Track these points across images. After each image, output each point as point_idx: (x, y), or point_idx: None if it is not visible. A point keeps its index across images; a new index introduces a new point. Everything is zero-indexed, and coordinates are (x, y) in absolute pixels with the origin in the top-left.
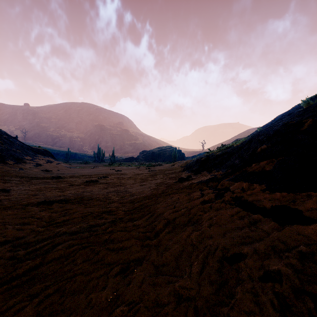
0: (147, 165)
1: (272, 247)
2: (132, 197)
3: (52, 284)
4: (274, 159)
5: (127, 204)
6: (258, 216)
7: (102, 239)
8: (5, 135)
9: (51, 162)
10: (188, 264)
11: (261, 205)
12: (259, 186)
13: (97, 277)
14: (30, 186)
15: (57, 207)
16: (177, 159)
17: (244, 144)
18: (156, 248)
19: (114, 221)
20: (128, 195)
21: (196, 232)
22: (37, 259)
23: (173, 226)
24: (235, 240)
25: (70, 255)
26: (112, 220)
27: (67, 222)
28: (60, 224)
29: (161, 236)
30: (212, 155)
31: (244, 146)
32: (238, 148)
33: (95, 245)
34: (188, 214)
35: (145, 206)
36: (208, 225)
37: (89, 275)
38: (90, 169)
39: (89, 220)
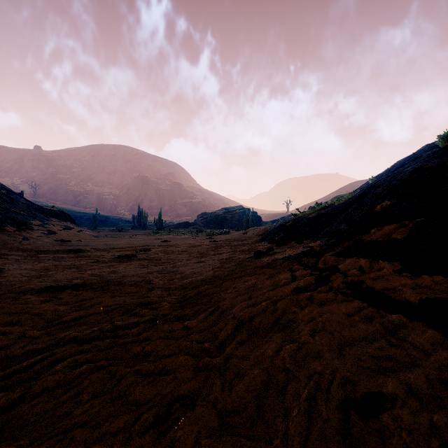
0: (208, 233)
1: (443, 383)
2: (185, 281)
3: (31, 443)
4: (407, 222)
5: (176, 292)
6: (399, 317)
7: (131, 353)
8: (4, 190)
9: (70, 228)
10: (281, 412)
11: (400, 298)
12: (390, 264)
13: (111, 433)
14: (35, 264)
15: (68, 296)
16: (251, 224)
17: (353, 201)
18: (220, 374)
19: (153, 319)
20: (178, 278)
21: (291, 346)
22: (17, 391)
23: (248, 331)
24: (365, 364)
25: (73, 382)
26: (151, 318)
27: (80, 321)
28: (68, 324)
29: (229, 351)
30: (303, 218)
31: (352, 204)
32: (343, 207)
33: (118, 364)
34: (273, 310)
35: (203, 295)
36: (310, 331)
37: (99, 428)
38: (126, 238)
39: (115, 317)
